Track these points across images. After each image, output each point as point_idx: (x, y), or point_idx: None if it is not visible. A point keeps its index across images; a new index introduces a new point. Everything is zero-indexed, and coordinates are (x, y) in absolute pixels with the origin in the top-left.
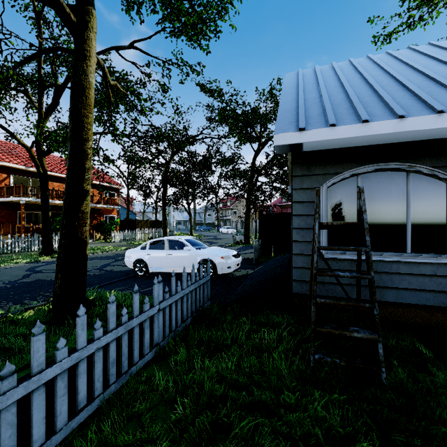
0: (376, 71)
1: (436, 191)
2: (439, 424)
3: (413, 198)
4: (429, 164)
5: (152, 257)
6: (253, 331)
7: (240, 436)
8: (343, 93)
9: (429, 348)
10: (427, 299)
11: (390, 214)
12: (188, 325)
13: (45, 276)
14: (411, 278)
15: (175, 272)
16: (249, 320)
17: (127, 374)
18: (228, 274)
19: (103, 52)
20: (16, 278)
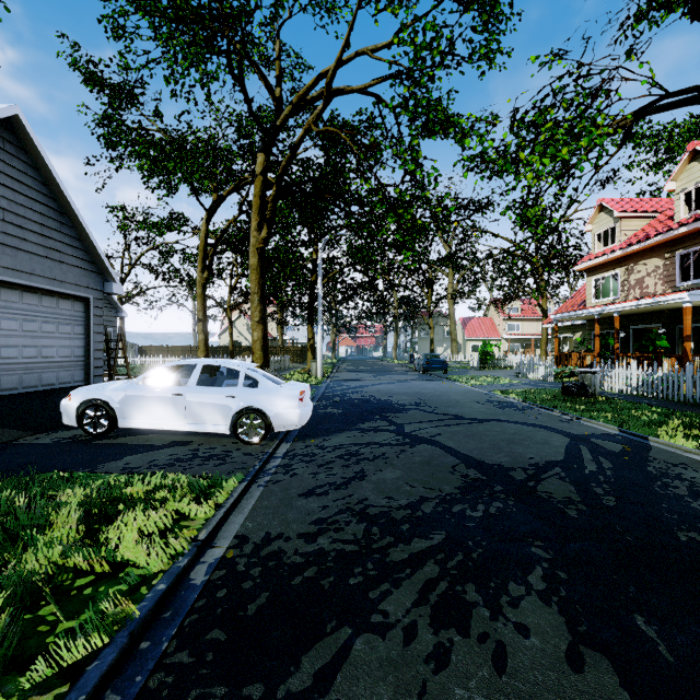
0: None
1: None
2: None
3: None
4: None
5: None
6: None
7: None
8: None
9: None
10: None
11: None
12: None
13: (414, 415)
14: None
15: None
16: None
17: None
18: None
19: None
20: (439, 411)
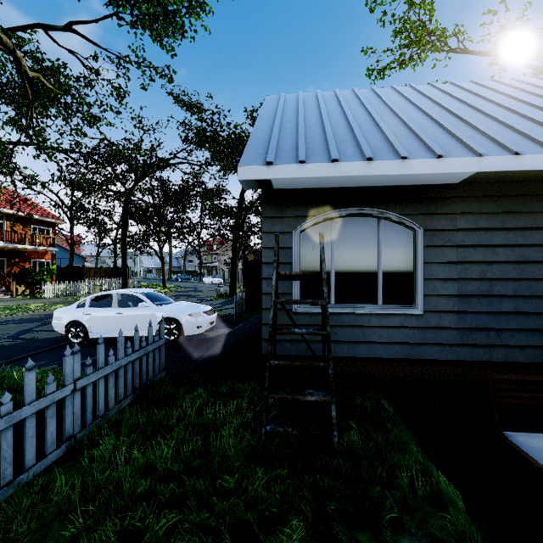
0: (358, 107)
1: (404, 240)
2: (379, 483)
3: (384, 246)
4: (397, 211)
5: (94, 317)
6: (210, 405)
7: (155, 542)
8: (321, 126)
9: (393, 404)
10: (395, 352)
11: (362, 263)
12: (128, 406)
13: None
14: (381, 331)
15: (129, 336)
16: (209, 392)
17: (11, 485)
18: (199, 336)
19: (22, 28)
20: None
